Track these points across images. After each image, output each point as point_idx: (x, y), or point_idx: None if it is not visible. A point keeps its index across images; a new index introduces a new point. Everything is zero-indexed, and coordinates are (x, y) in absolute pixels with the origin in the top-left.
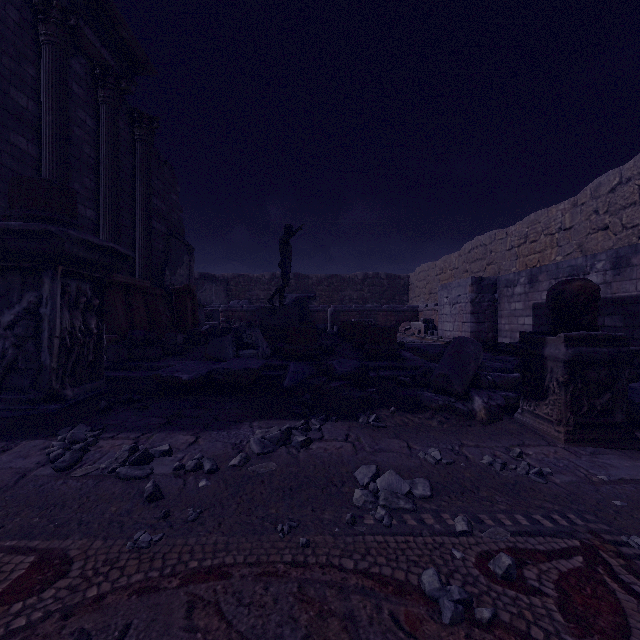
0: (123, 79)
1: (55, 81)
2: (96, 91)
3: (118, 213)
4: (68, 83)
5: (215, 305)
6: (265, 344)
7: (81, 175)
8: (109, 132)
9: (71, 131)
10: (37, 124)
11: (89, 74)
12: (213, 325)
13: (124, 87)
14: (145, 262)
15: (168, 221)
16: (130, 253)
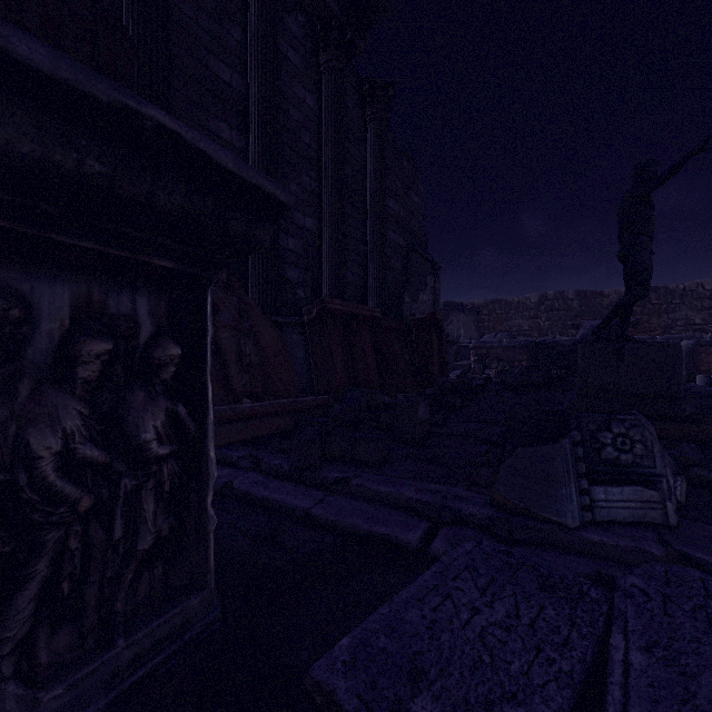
0: (348, 28)
1: (261, 37)
2: (317, 59)
3: (342, 218)
4: (277, 39)
5: (463, 340)
6: (667, 463)
7: (299, 172)
8: (332, 108)
9: (286, 114)
10: (243, 105)
11: (309, 37)
12: (462, 366)
13: (349, 39)
14: (378, 285)
15: (407, 231)
16: (266, 183)
